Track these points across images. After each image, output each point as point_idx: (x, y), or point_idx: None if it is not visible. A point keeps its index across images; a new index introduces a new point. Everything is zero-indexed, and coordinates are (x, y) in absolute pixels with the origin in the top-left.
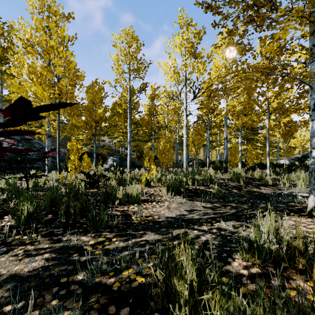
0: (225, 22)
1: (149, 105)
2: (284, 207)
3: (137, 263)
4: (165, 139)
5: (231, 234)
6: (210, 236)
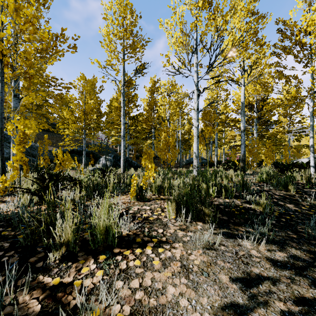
0: None
1: (149, 100)
2: None
3: None
4: (167, 132)
5: None
6: None
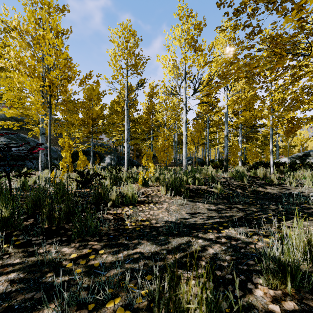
0: (232, 1)
1: (148, 103)
2: (299, 209)
3: (127, 288)
4: (163, 137)
5: (244, 245)
6: (219, 248)
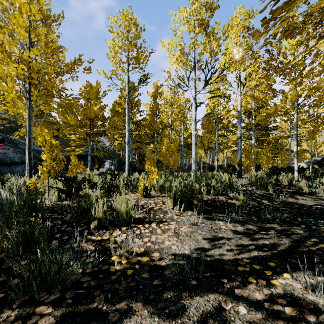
0: None
1: (152, 104)
2: None
3: None
4: (169, 138)
5: None
6: None
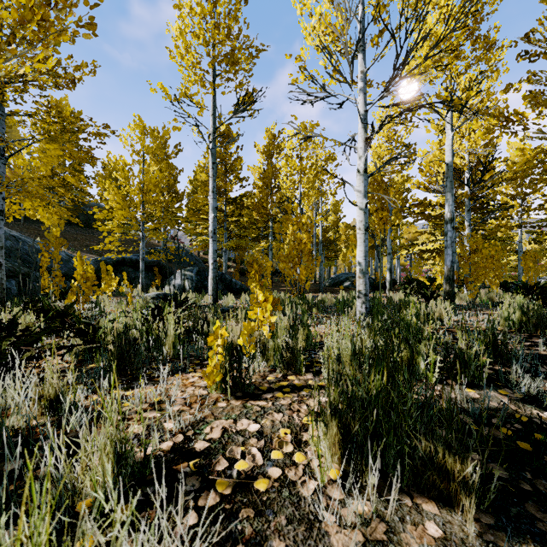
0: None
1: (263, 169)
2: None
3: None
4: (297, 224)
5: None
6: None
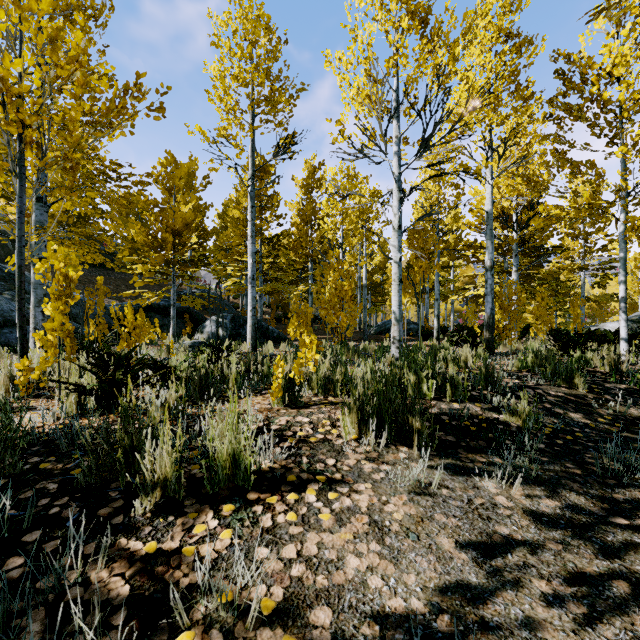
0: None
1: (302, 204)
2: None
3: None
4: (338, 271)
5: None
6: None
